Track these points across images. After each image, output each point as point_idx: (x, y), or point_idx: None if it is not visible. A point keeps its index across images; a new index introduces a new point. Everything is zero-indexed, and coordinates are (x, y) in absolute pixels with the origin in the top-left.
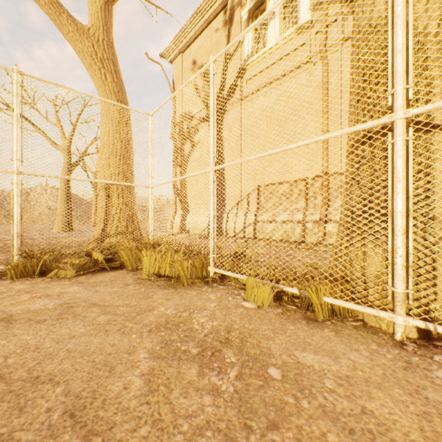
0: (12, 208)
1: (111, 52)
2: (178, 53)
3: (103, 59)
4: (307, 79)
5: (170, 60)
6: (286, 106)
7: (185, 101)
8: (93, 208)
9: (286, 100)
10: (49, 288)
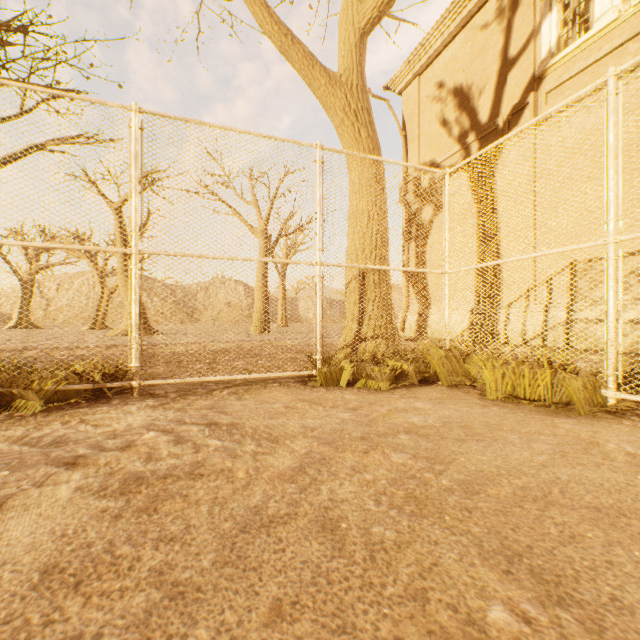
0: (314, 305)
1: (365, 98)
2: (412, 78)
3: (357, 110)
4: None
5: (399, 90)
6: None
7: (423, 146)
8: (279, 303)
9: None
10: (386, 401)
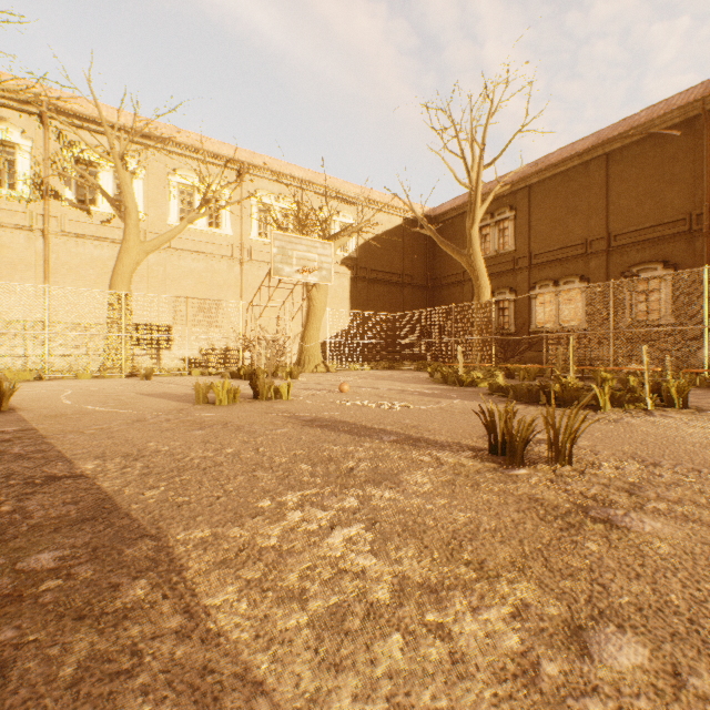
0: None
1: None
2: None
3: None
4: (28, 242)
5: None
6: (2, 253)
7: None
8: None
9: (2, 248)
10: None
